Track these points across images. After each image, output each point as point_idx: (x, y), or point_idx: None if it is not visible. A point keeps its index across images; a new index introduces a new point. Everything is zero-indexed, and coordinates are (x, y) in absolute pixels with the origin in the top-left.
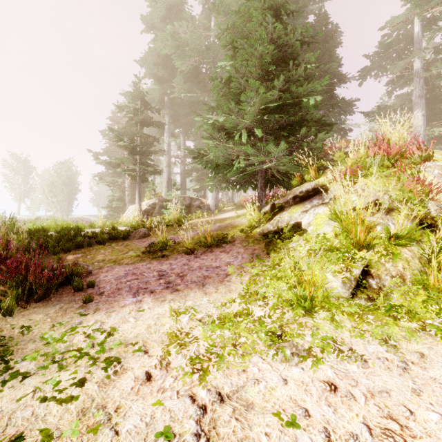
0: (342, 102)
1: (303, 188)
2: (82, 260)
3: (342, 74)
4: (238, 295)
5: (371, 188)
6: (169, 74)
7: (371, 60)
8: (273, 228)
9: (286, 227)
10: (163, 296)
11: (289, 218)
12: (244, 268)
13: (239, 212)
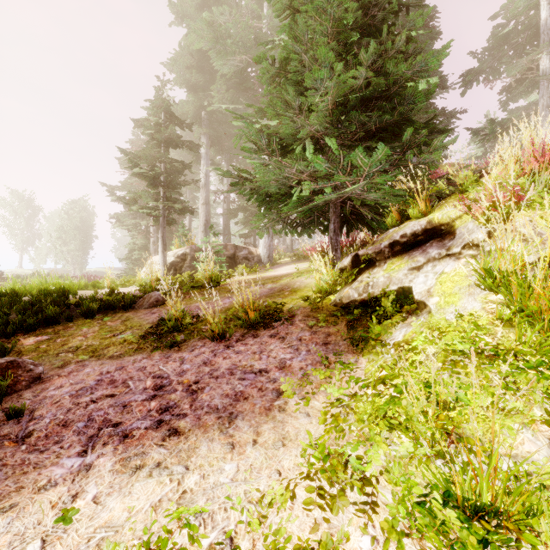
0: (442, 115)
1: (407, 230)
2: (45, 346)
3: (443, 75)
4: (302, 457)
5: (544, 228)
6: (207, 81)
7: (480, 59)
8: (358, 295)
9: (383, 295)
10: (141, 453)
11: (386, 280)
12: (311, 378)
13: (301, 265)
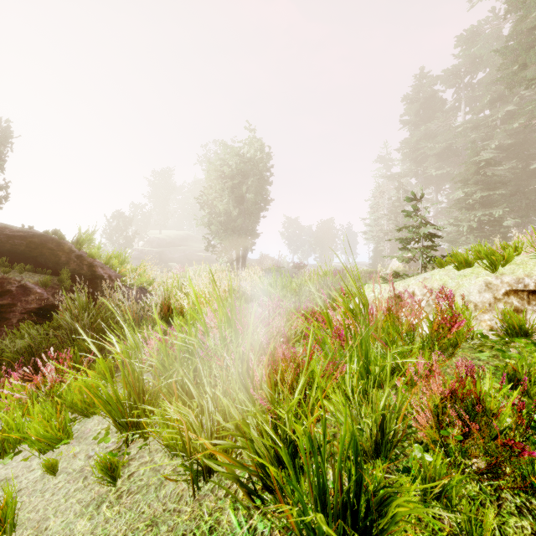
0: None
1: None
2: None
3: None
4: None
5: None
6: (422, 155)
7: None
8: None
9: None
10: None
11: None
12: None
13: None
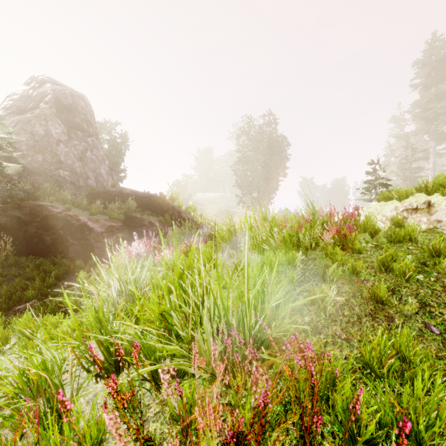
0: None
1: None
2: None
3: None
4: None
5: None
6: (434, 114)
7: None
8: None
9: None
10: None
11: None
12: None
13: None
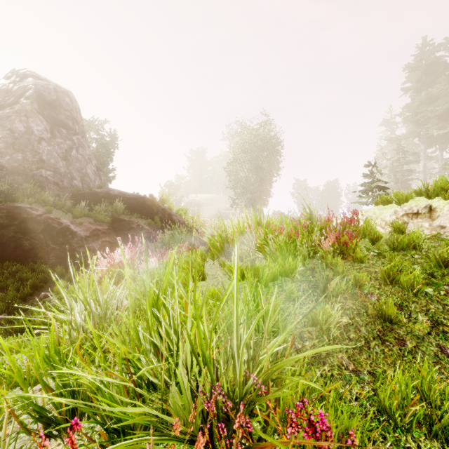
0: None
1: None
2: None
3: None
4: None
5: None
6: (424, 118)
7: None
8: None
9: None
10: None
11: None
12: None
13: None
